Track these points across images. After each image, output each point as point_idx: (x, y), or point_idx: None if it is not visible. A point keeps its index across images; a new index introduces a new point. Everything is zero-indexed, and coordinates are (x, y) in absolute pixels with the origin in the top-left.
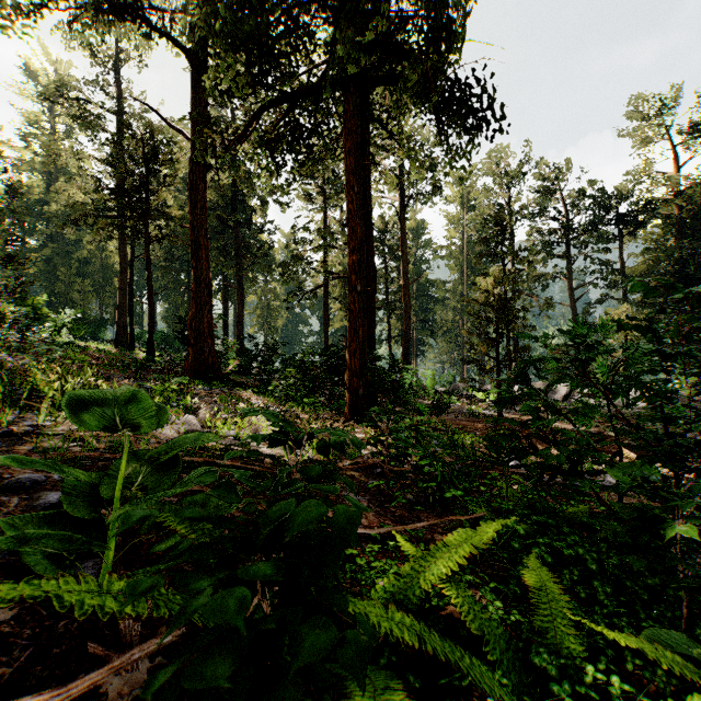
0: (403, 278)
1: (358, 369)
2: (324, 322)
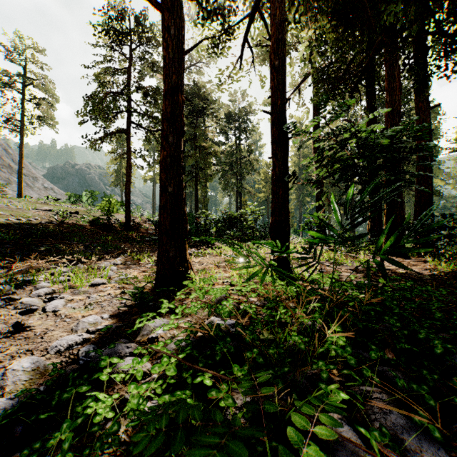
0: None
1: None
2: None
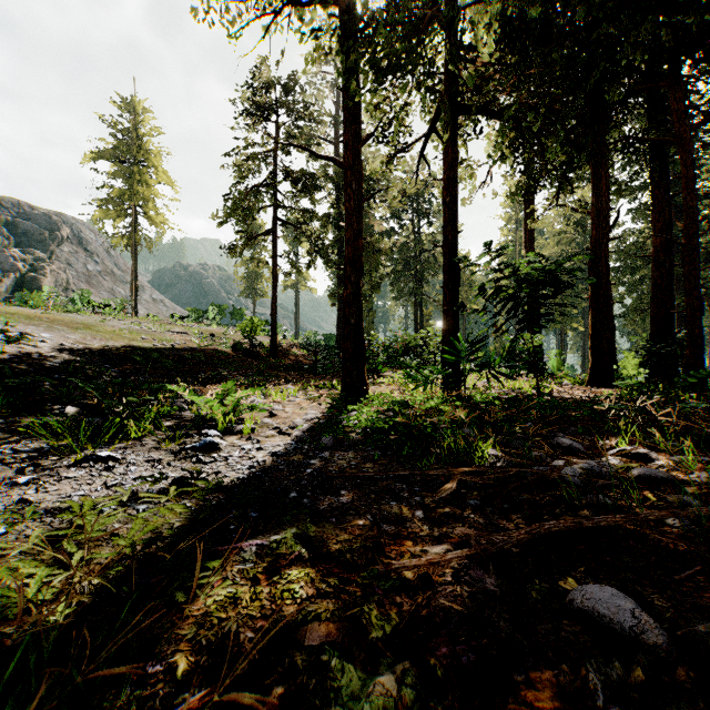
0: None
1: None
2: None
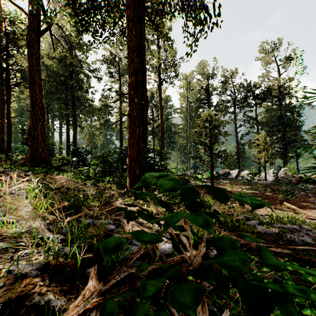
0: (160, 119)
1: (135, 156)
2: (120, 140)
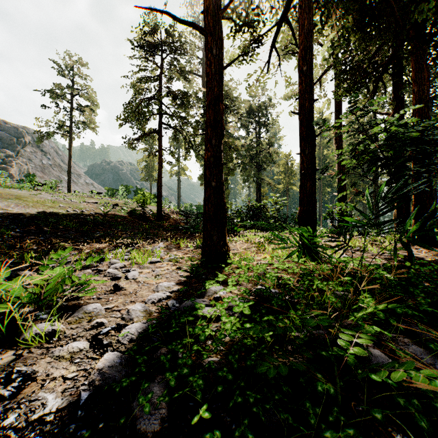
0: None
1: None
2: None
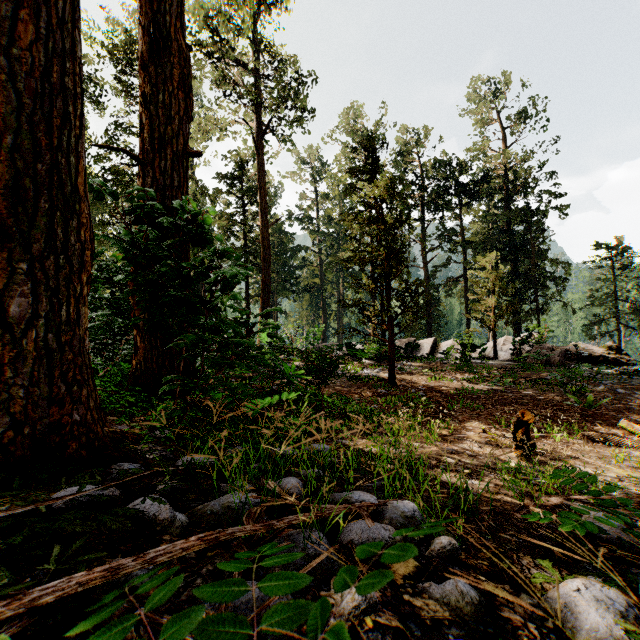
0: (262, 218)
1: (2, 196)
2: None
